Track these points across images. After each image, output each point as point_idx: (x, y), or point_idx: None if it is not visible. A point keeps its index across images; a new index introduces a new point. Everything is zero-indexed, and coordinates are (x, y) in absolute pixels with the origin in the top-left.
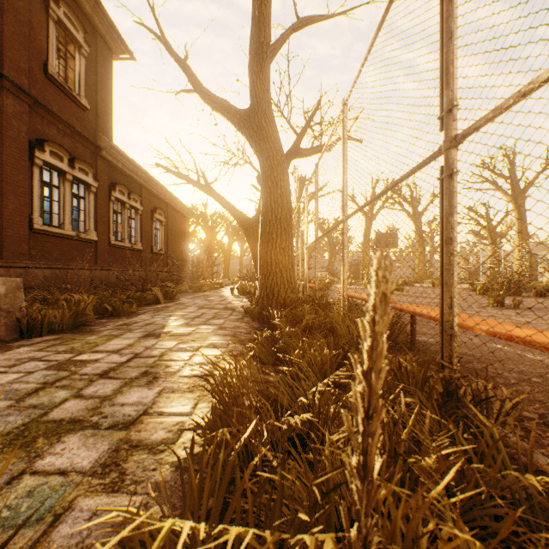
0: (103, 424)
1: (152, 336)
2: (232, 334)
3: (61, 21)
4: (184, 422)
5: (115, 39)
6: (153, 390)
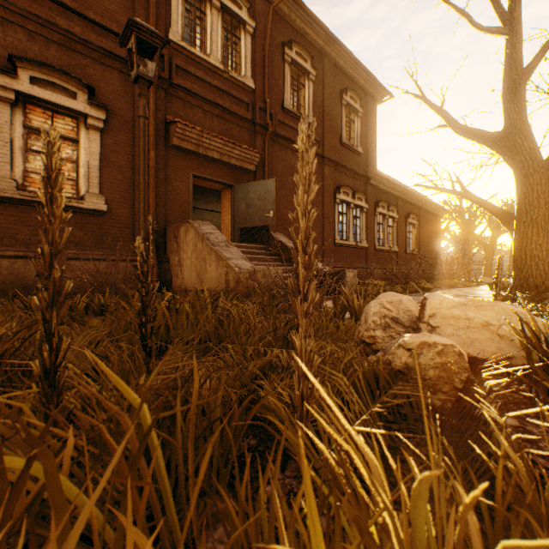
0: None
1: None
2: None
3: (347, 103)
4: None
5: (378, 91)
6: None
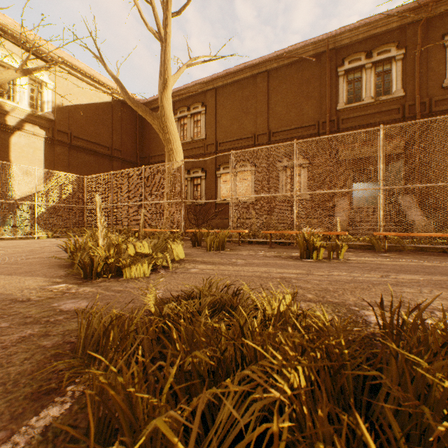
0: None
1: None
2: None
3: None
4: None
5: None
6: None
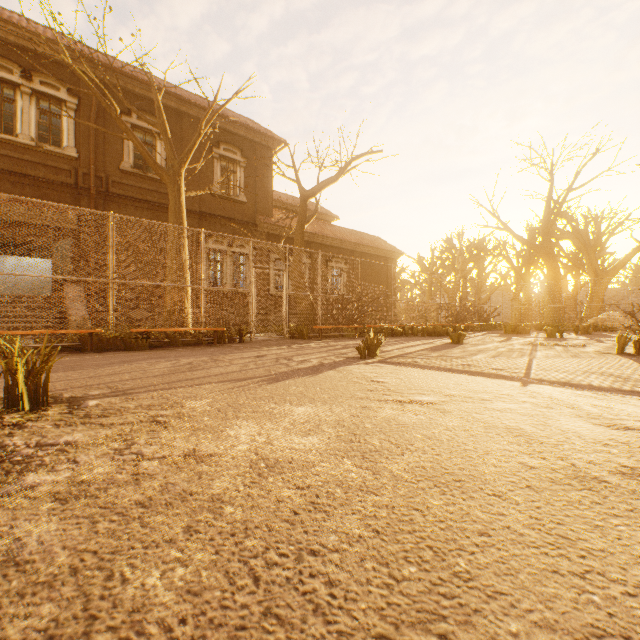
0: None
1: None
2: None
3: (223, 156)
4: None
5: (269, 140)
6: None
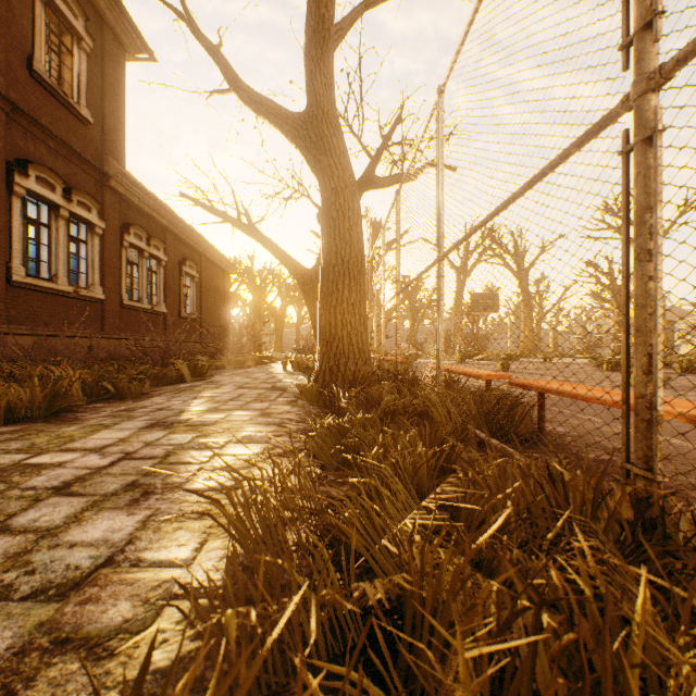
0: (20, 588)
1: (159, 426)
2: (279, 423)
3: (52, 2)
4: (174, 581)
5: (128, 32)
6: (134, 516)
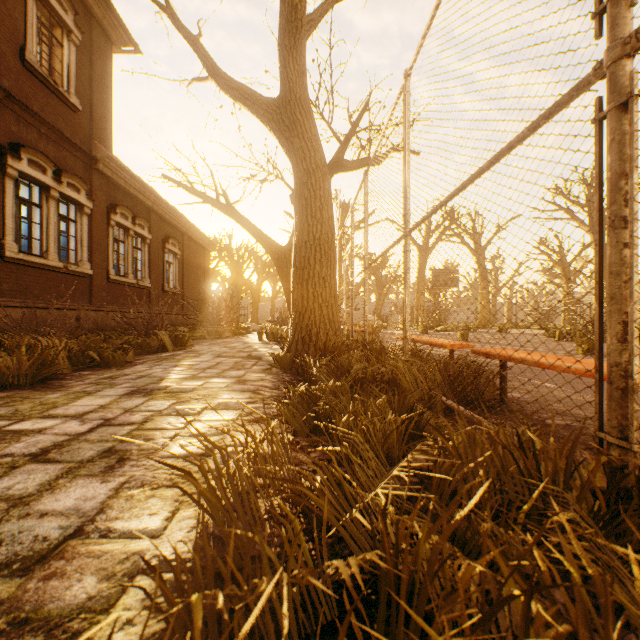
0: None
1: (139, 393)
2: (254, 390)
3: None
4: (143, 553)
5: (115, 26)
6: (108, 484)
